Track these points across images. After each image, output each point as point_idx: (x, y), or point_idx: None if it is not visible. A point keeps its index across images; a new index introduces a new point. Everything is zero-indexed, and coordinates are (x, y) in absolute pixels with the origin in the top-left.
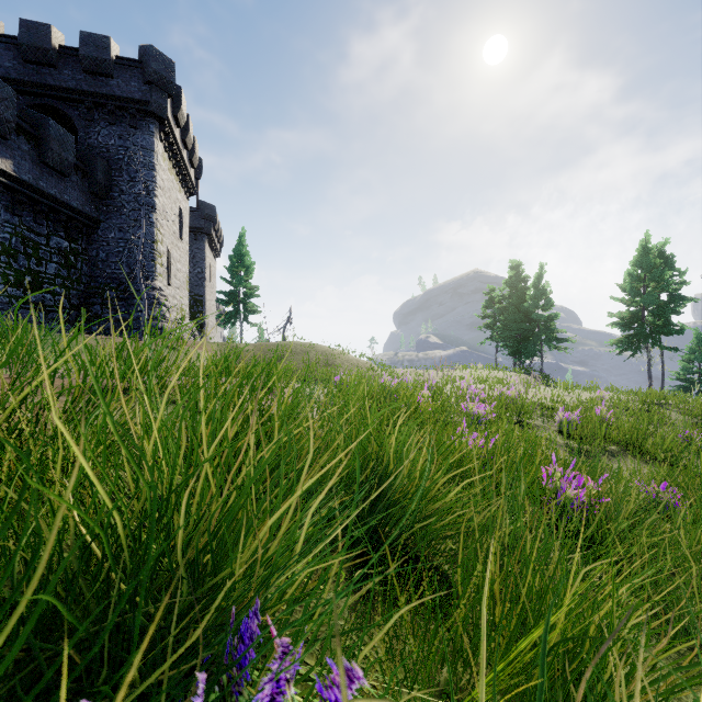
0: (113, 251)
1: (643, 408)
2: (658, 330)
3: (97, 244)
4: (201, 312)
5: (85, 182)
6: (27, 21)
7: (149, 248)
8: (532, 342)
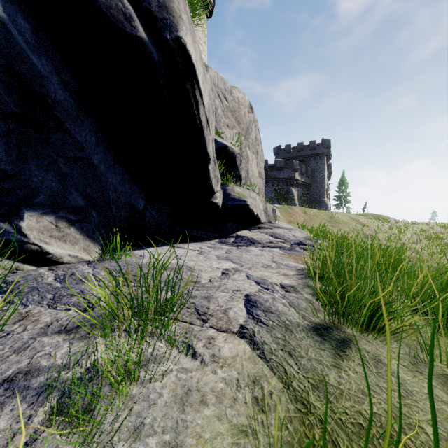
0: (315, 192)
1: None
2: None
3: (311, 190)
4: None
5: (310, 177)
6: (298, 143)
7: (324, 190)
8: None
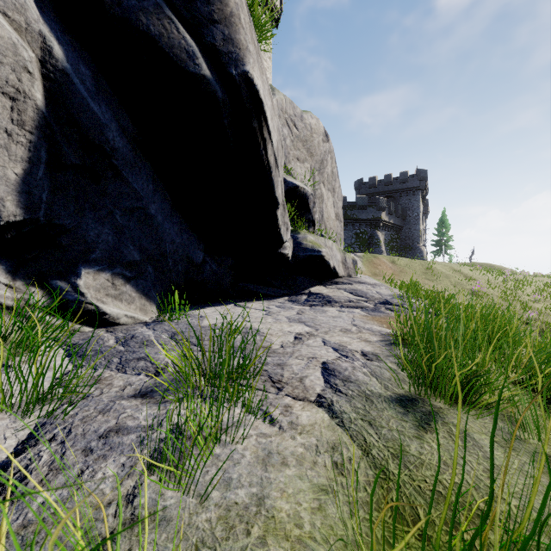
0: (407, 236)
1: None
2: None
3: (402, 234)
4: None
5: (401, 217)
6: (386, 175)
7: (418, 233)
8: None
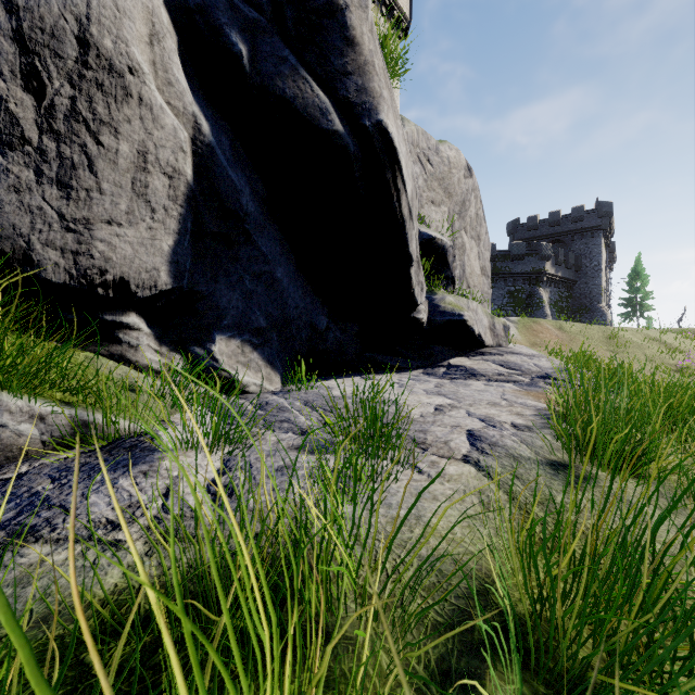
0: (582, 293)
1: None
2: None
3: (575, 291)
4: None
5: (573, 268)
6: (551, 213)
7: (599, 289)
8: None
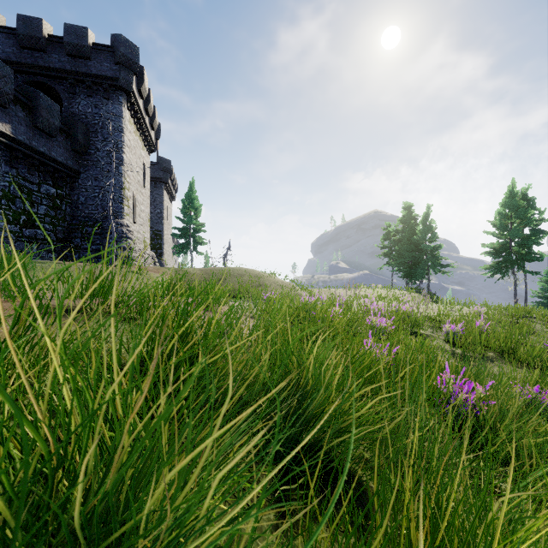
0: (90, 196)
1: (513, 321)
2: (522, 258)
3: (77, 190)
4: (160, 243)
5: (68, 142)
6: (23, 16)
7: (119, 193)
8: (421, 267)
